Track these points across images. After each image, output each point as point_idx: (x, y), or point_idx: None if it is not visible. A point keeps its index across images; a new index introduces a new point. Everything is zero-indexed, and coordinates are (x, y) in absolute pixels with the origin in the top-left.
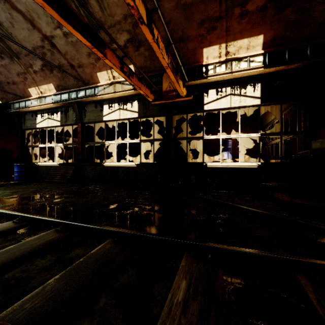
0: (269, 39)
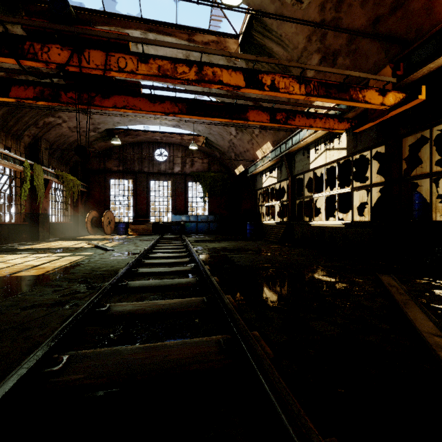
0: None
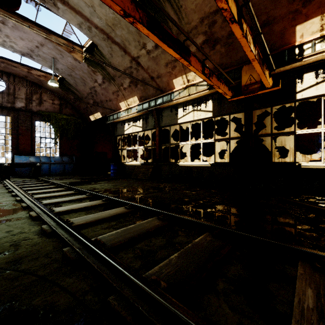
0: None
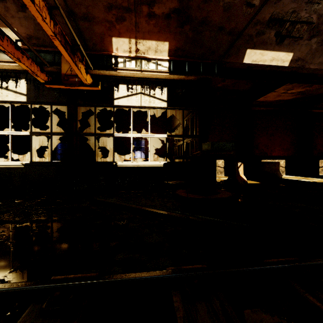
0: (173, 48)
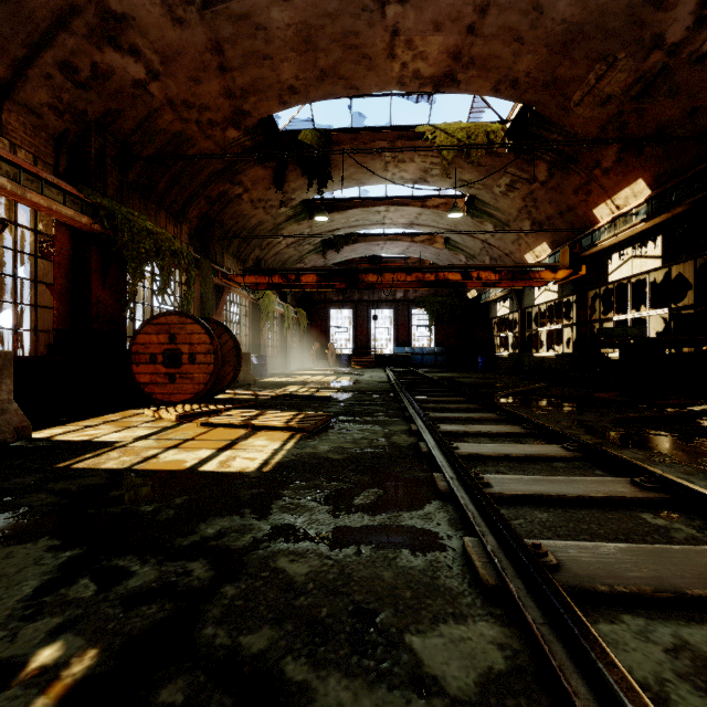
0: (651, 180)
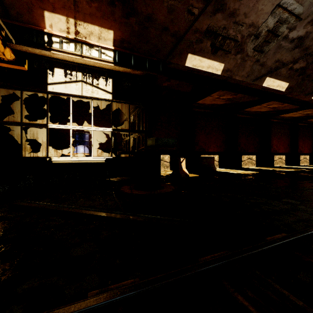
0: (119, 38)
